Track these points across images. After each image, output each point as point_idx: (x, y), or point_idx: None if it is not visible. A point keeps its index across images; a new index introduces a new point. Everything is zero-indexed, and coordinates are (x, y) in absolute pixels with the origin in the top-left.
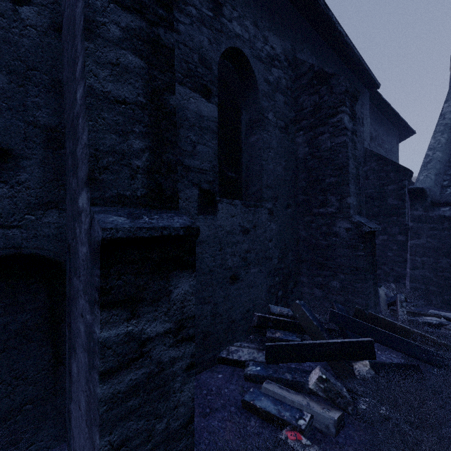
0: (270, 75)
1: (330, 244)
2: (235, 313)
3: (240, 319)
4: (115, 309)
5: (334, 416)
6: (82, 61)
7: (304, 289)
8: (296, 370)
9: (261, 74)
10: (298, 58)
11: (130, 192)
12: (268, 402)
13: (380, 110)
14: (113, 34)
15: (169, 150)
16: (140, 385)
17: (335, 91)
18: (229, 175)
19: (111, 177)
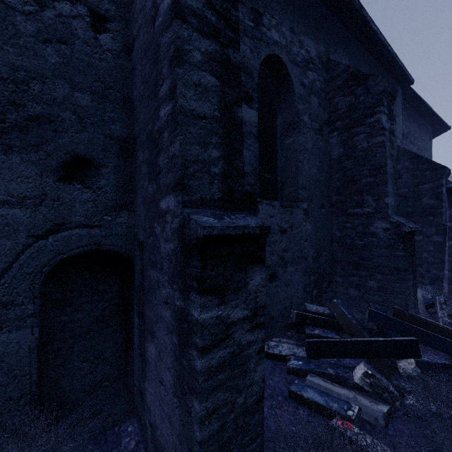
0: (305, 78)
1: (366, 244)
2: (273, 309)
3: (278, 316)
4: (210, 296)
5: (383, 409)
6: (170, 84)
7: (338, 288)
8: (338, 365)
9: (297, 78)
10: (332, 60)
11: (209, 196)
12: (315, 394)
13: (413, 106)
14: (196, 59)
15: (238, 157)
16: (226, 362)
17: (372, 91)
18: (265, 177)
19: (196, 183)
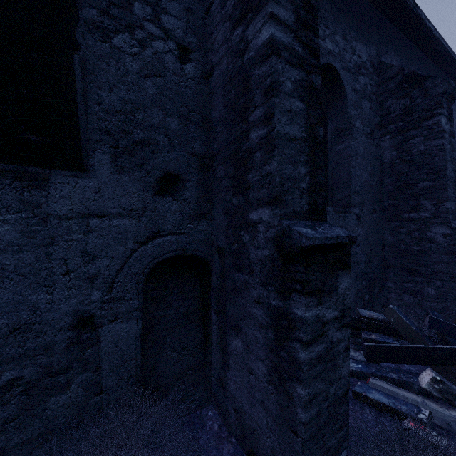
0: (357, 84)
1: (423, 250)
2: None
3: None
4: (311, 297)
5: (455, 415)
6: (265, 111)
7: (390, 294)
8: (400, 371)
9: (349, 84)
10: (384, 62)
11: (299, 208)
12: (381, 396)
13: None
14: (287, 88)
15: (320, 172)
16: (322, 356)
17: (430, 93)
18: None
19: (289, 197)
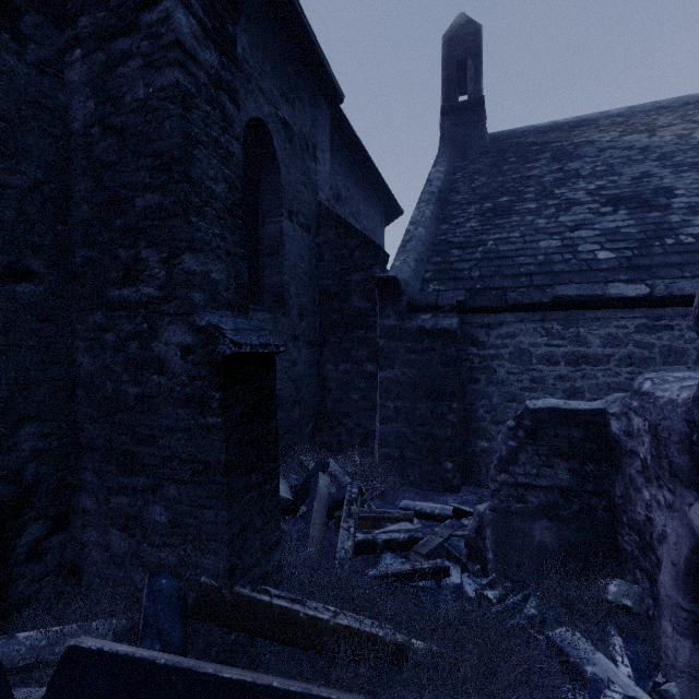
0: None
1: (146, 396)
2: None
3: None
4: None
5: None
6: None
7: (87, 533)
8: None
9: None
10: None
11: None
12: None
13: (355, 159)
14: None
15: None
16: None
17: None
18: None
19: None
